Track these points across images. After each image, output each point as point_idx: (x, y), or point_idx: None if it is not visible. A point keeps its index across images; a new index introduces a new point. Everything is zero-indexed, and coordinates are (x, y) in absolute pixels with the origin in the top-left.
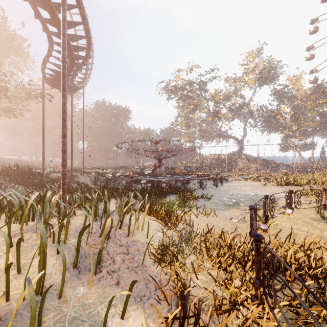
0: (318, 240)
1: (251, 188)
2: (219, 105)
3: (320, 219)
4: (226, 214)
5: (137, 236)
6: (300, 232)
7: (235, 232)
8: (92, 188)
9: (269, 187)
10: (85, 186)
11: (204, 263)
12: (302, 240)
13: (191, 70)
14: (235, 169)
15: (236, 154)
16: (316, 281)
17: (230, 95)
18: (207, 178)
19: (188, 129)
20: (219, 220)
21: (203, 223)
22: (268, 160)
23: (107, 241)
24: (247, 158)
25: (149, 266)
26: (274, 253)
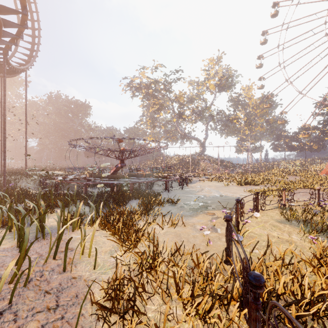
0: (292, 249)
1: (215, 189)
2: (183, 107)
3: (284, 221)
4: (194, 222)
5: (80, 268)
6: (272, 238)
7: (207, 247)
8: (34, 195)
9: (230, 187)
10: (21, 194)
11: (173, 308)
12: (278, 250)
13: (157, 68)
14: (198, 169)
15: (199, 155)
16: (316, 319)
17: (193, 98)
18: (172, 180)
19: (153, 128)
20: (188, 230)
21: (170, 237)
22: (226, 161)
23: (21, 290)
24: (209, 158)
25: (90, 327)
26: (300, 327)
